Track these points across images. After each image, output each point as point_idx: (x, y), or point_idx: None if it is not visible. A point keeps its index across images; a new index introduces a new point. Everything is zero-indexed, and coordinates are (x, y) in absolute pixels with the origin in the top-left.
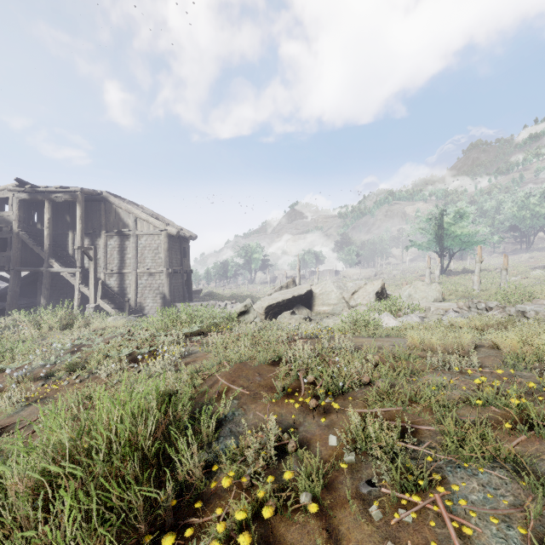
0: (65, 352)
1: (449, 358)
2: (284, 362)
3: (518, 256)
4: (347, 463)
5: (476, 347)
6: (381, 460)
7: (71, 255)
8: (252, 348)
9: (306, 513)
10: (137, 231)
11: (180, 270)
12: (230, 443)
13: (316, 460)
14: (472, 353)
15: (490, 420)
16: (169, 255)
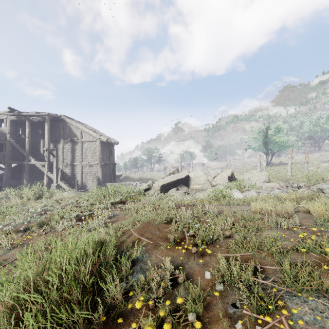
0: (37, 214)
1: (280, 219)
2: (174, 221)
3: (313, 155)
4: (218, 291)
5: (295, 212)
6: (242, 291)
7: (42, 153)
8: (153, 213)
9: (192, 327)
10: (82, 139)
11: (108, 163)
12: (140, 276)
13: (198, 289)
14: (295, 217)
15: (311, 262)
16: (102, 154)
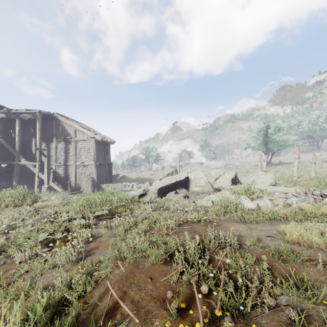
0: (1, 232)
1: None
2: (176, 261)
3: (312, 154)
4: None
5: None
6: None
7: (33, 153)
8: (145, 243)
9: None
10: (76, 138)
11: (103, 163)
12: None
13: None
14: None
15: None
16: (97, 154)
